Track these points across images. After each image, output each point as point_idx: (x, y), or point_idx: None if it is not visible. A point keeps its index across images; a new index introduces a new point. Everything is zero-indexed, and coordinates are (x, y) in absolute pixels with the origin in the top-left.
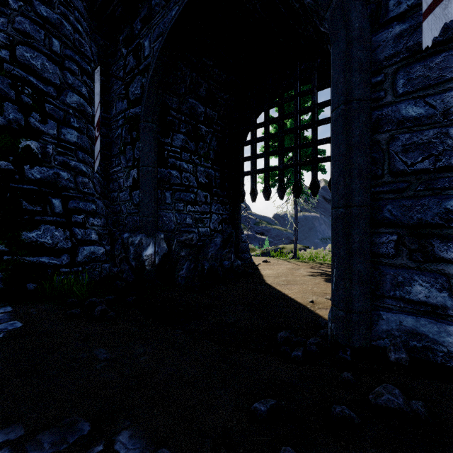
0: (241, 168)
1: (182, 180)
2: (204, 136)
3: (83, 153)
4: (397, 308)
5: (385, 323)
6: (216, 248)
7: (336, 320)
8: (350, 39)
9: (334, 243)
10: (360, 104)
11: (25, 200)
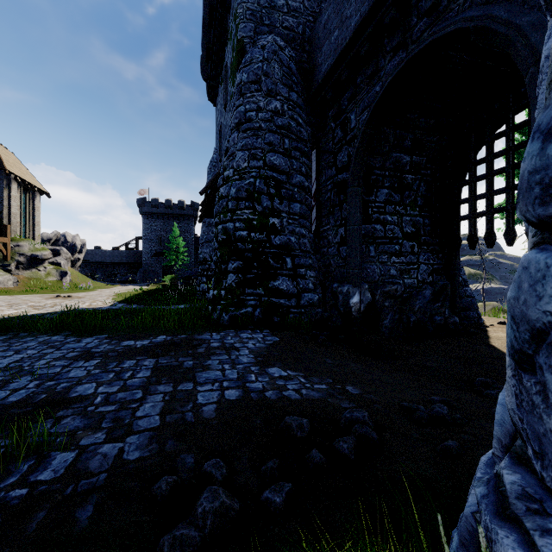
0: (456, 213)
1: (385, 232)
2: (410, 184)
3: (303, 219)
4: None
5: None
6: (424, 301)
7: None
8: None
9: None
10: None
11: (271, 260)
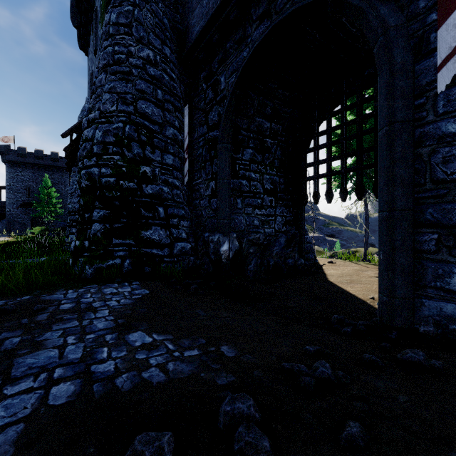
0: (304, 174)
1: (250, 188)
2: (269, 147)
3: (176, 171)
4: (438, 296)
5: (427, 309)
6: (280, 247)
7: (382, 305)
8: (393, 72)
9: (380, 240)
10: (402, 125)
11: (143, 209)
